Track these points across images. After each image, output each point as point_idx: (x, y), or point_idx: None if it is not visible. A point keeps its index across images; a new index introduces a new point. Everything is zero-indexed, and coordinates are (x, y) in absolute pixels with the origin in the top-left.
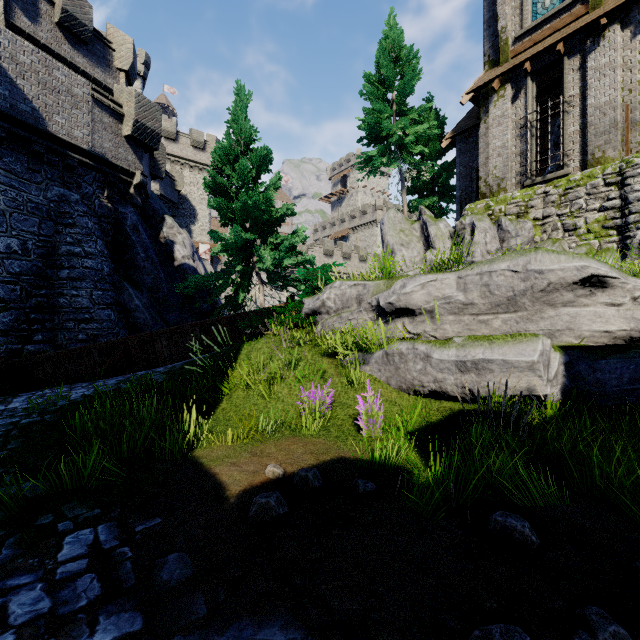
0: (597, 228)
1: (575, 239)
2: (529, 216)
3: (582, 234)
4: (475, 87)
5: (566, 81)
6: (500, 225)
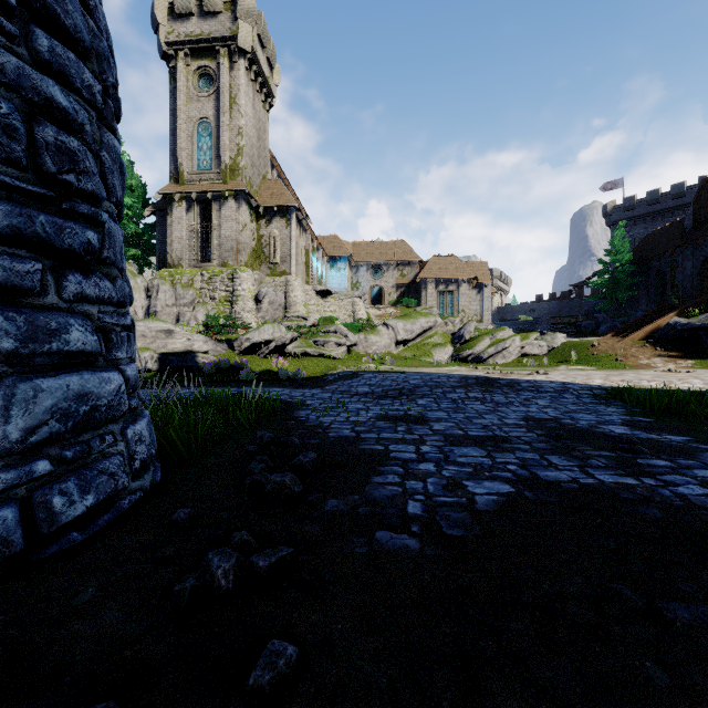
0: (223, 300)
1: (214, 304)
2: (194, 286)
3: (217, 302)
4: (164, 192)
5: (213, 215)
6: (176, 289)
